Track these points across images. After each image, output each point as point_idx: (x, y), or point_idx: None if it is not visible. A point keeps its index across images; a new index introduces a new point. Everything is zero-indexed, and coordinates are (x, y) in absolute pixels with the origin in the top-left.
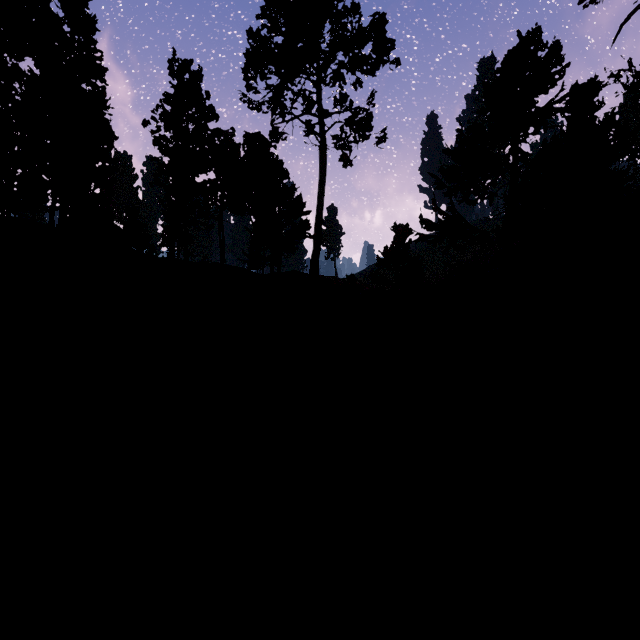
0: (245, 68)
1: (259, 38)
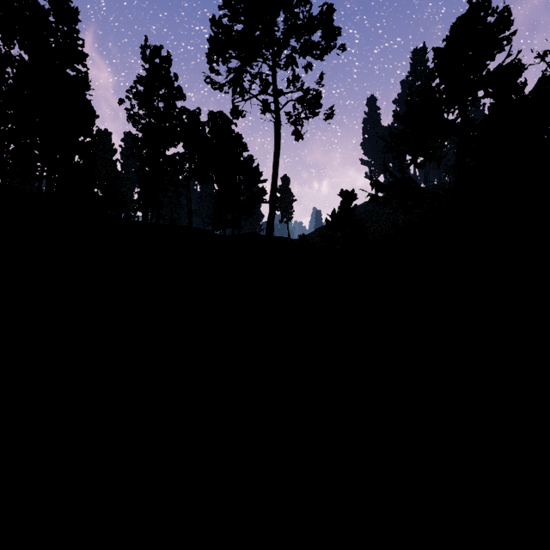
0: (209, 52)
1: (221, 25)
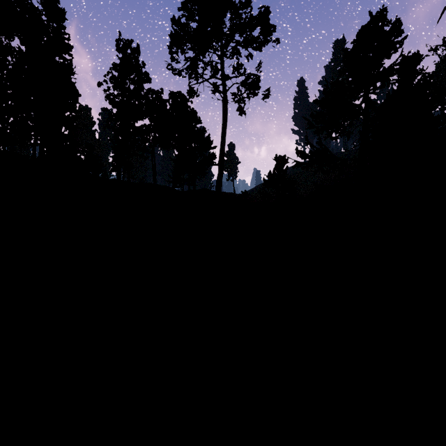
0: (170, 45)
1: (180, 24)
